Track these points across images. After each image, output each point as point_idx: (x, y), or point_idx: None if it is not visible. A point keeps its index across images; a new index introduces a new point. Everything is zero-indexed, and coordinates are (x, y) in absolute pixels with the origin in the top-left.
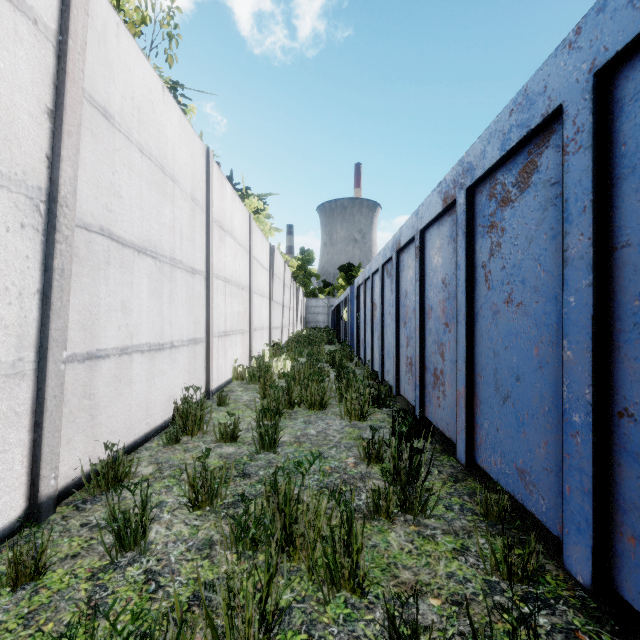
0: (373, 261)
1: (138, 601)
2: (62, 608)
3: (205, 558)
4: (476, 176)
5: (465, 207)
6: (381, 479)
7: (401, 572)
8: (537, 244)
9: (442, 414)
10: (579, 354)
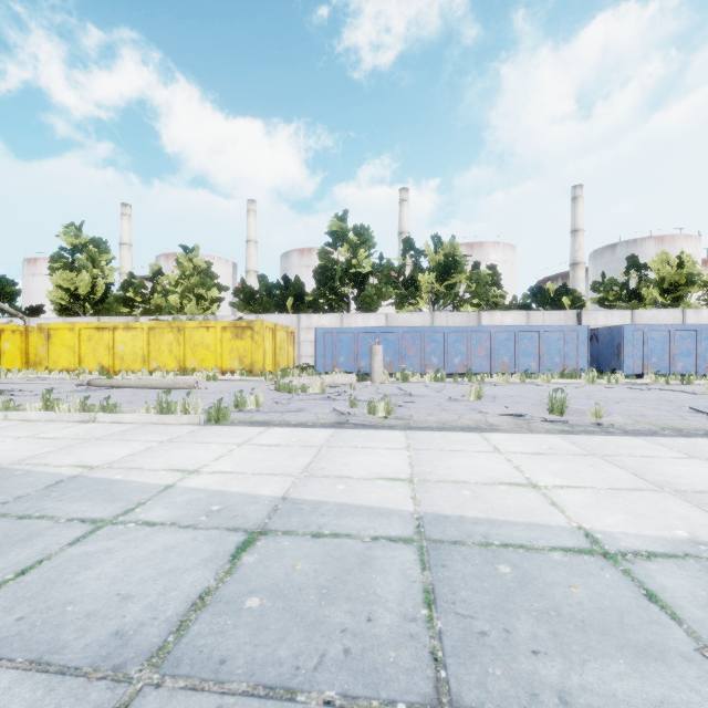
0: None
1: None
2: None
3: None
4: None
5: None
6: None
7: None
8: None
9: None
10: None
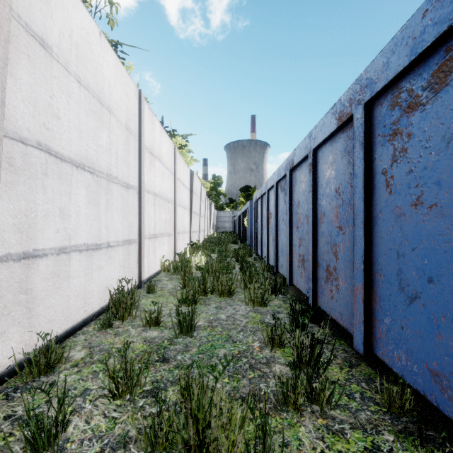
0: (269, 180)
1: None
2: None
3: None
4: (377, 89)
5: (363, 120)
6: (284, 364)
7: None
8: None
9: (335, 305)
10: None
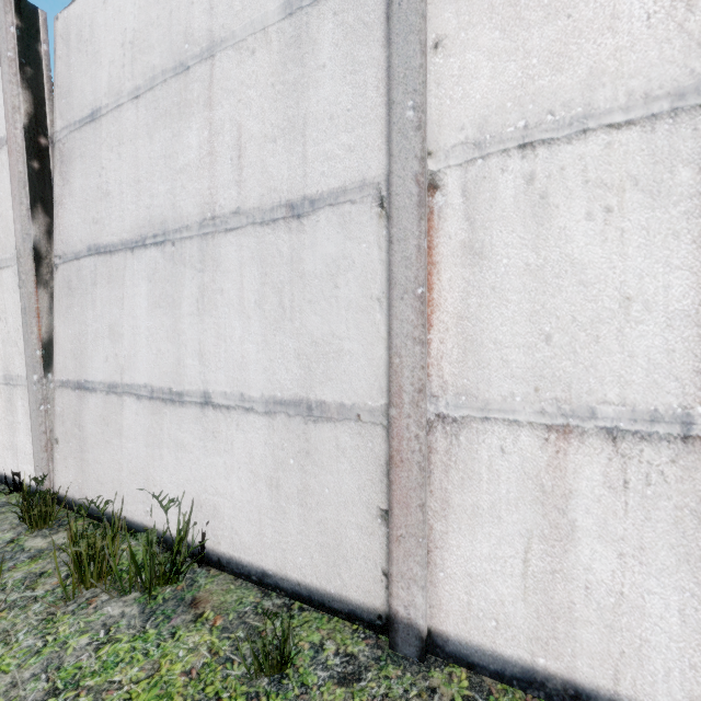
0: None
1: None
2: None
3: None
4: None
5: None
6: None
7: None
8: None
9: None
10: None
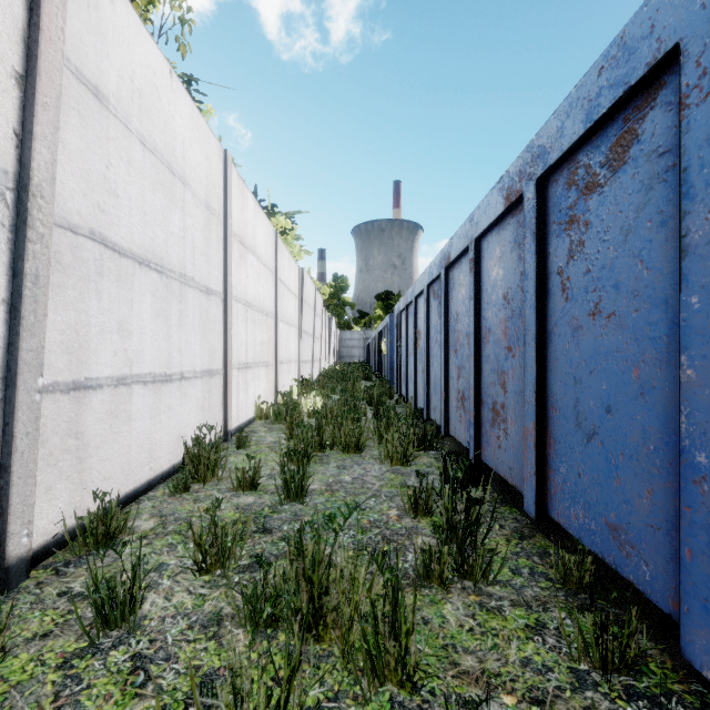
0: (417, 282)
1: (120, 699)
2: (19, 709)
3: (211, 638)
4: (550, 161)
5: (535, 202)
6: (431, 535)
7: (462, 658)
8: (637, 235)
9: (503, 457)
10: (706, 372)
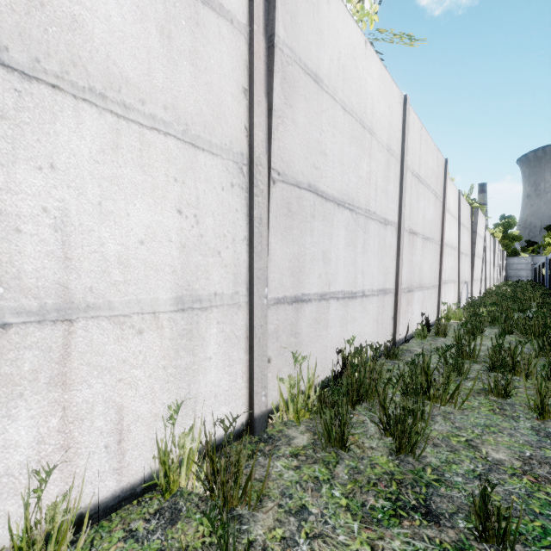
0: None
1: None
2: None
3: None
4: None
5: None
6: None
7: None
8: None
9: None
10: None
